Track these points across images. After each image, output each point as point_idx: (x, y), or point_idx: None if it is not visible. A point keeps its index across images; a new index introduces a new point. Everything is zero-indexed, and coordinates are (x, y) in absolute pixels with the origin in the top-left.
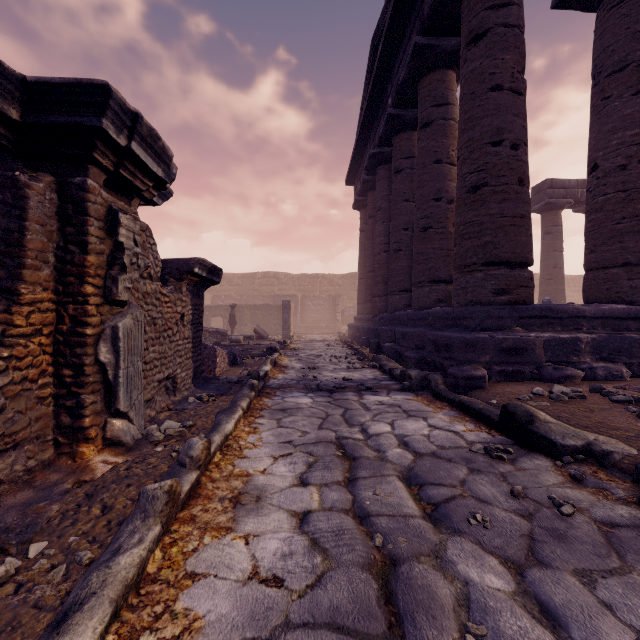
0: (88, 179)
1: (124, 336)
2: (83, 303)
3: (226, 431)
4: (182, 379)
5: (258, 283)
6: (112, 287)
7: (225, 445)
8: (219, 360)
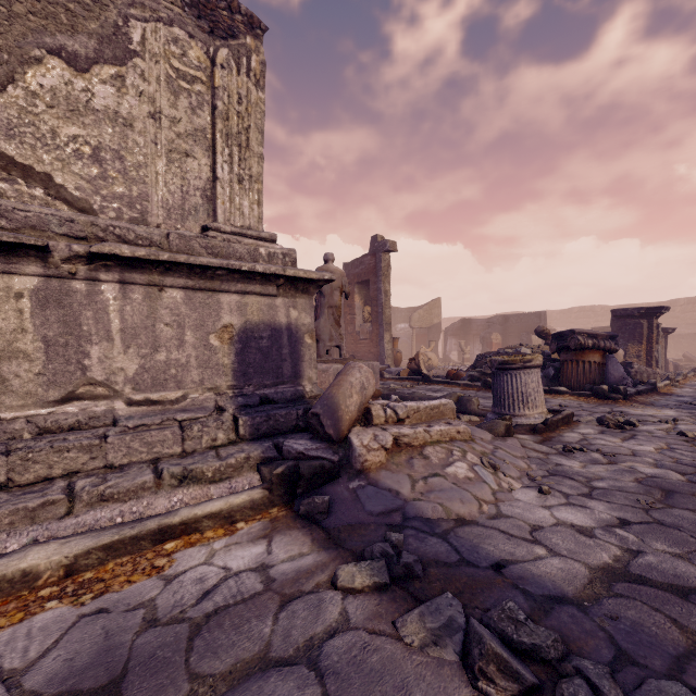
0: (653, 319)
1: (659, 351)
2: (652, 344)
3: (688, 375)
4: (662, 367)
5: (679, 310)
6: (657, 340)
7: (688, 378)
8: (669, 366)
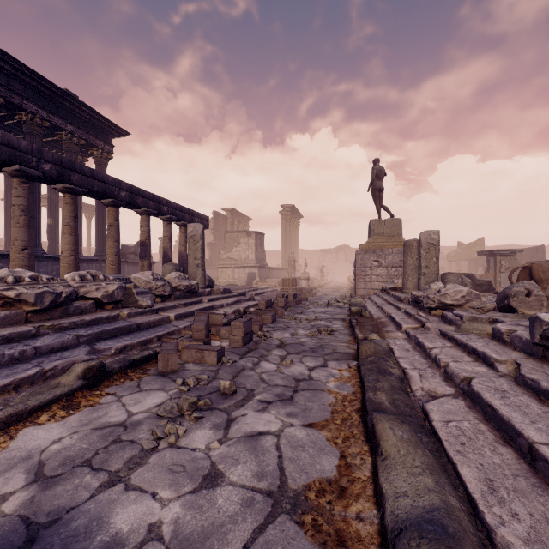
0: (496, 257)
1: (502, 277)
2: (496, 273)
3: None
4: None
5: None
6: (500, 270)
7: None
8: None
